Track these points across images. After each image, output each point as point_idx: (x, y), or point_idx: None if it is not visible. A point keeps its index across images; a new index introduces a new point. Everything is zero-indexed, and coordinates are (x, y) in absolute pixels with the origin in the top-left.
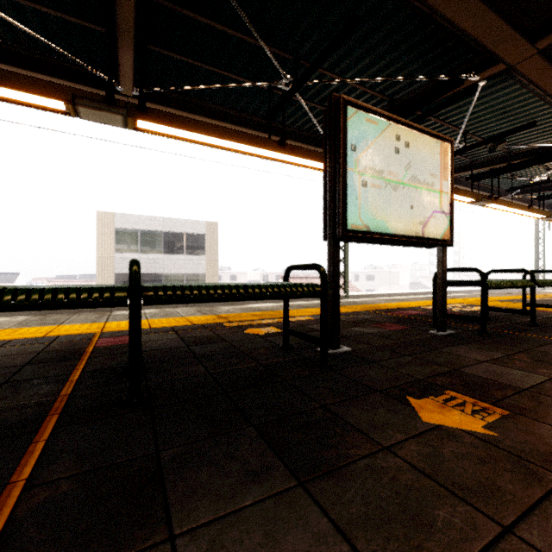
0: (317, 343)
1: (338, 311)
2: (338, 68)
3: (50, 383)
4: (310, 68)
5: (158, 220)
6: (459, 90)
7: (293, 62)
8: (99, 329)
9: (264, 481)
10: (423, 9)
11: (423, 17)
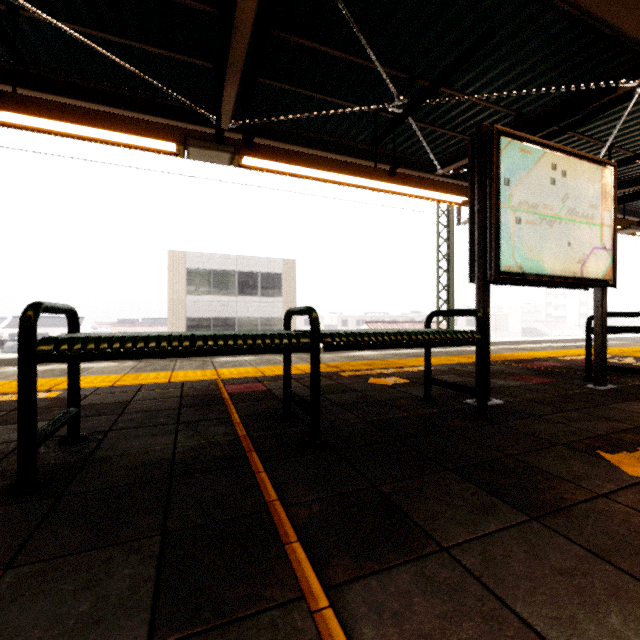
0: (475, 394)
1: (488, 361)
2: (458, 83)
3: (219, 425)
4: (430, 88)
5: (231, 258)
6: (609, 98)
7: (407, 81)
8: (215, 375)
9: (495, 515)
10: (571, 11)
11: (571, 20)
